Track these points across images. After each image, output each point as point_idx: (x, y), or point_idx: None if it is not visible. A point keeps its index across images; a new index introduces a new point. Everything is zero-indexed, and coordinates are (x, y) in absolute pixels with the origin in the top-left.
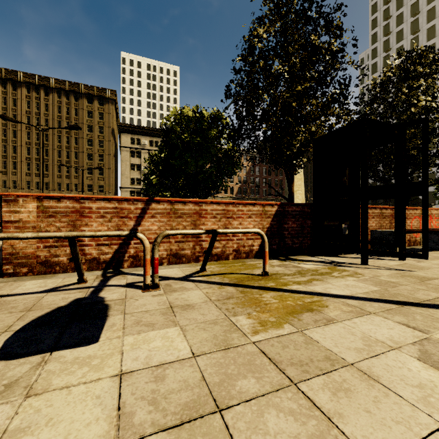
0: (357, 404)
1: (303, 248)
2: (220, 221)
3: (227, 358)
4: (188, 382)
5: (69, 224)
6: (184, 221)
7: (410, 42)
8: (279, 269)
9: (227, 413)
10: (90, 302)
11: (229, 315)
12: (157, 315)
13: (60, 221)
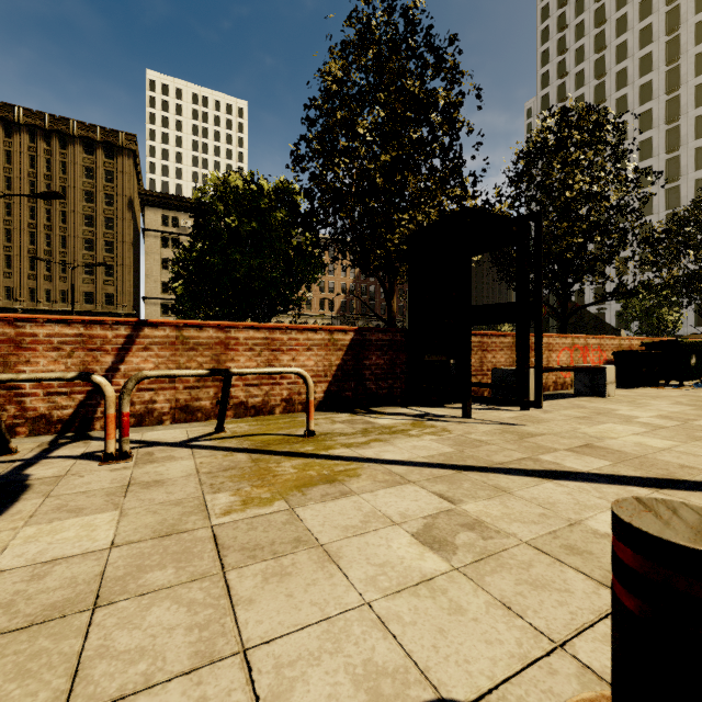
0: (283, 588)
1: (394, 395)
2: (260, 356)
3: (157, 547)
4: (77, 578)
5: None
6: (199, 355)
7: (594, 89)
8: (339, 427)
9: (102, 610)
10: (1, 483)
11: (207, 493)
12: (97, 497)
13: None
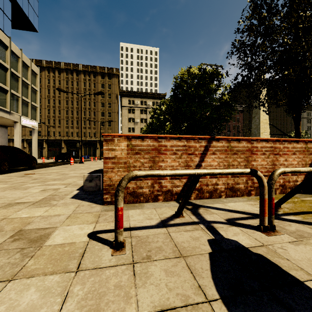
0: None
1: None
2: (268, 158)
3: None
4: None
5: (150, 160)
6: (238, 157)
7: None
8: None
9: None
10: (233, 249)
11: None
12: None
13: (143, 158)
